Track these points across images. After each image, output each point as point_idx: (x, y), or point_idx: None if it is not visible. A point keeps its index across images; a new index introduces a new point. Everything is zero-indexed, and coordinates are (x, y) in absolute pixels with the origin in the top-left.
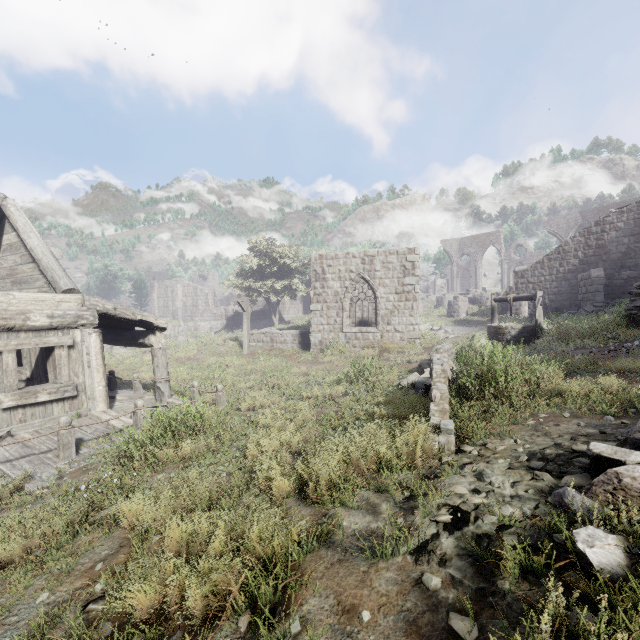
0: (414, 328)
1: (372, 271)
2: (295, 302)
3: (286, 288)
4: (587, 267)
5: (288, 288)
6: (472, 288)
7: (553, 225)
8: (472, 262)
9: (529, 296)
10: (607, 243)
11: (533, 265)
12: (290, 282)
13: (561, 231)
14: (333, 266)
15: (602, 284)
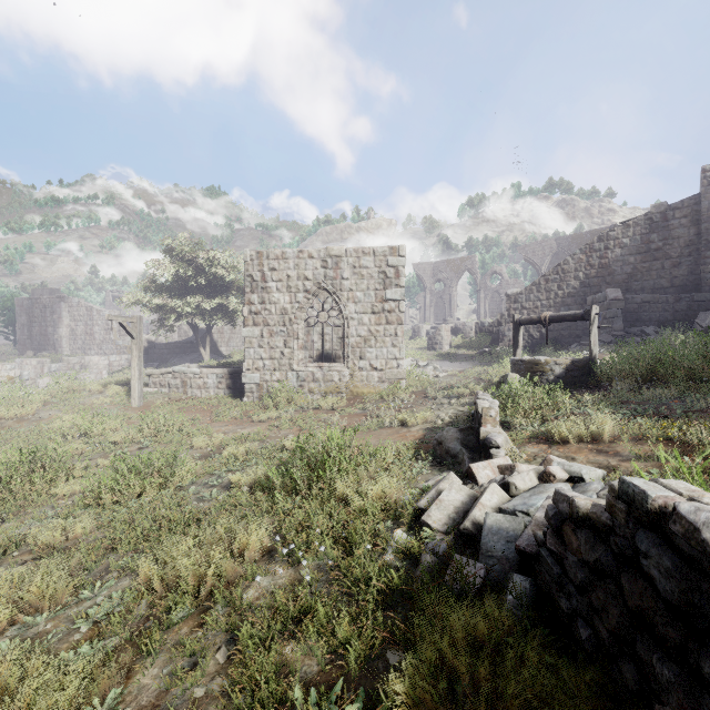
0: (398, 364)
1: (338, 279)
2: (238, 331)
3: (220, 310)
4: (589, 290)
5: (223, 310)
6: (449, 317)
7: (529, 252)
8: (447, 289)
9: (578, 314)
10: (611, 262)
11: (528, 287)
12: (225, 301)
13: (537, 259)
14: (279, 270)
15: (620, 308)
